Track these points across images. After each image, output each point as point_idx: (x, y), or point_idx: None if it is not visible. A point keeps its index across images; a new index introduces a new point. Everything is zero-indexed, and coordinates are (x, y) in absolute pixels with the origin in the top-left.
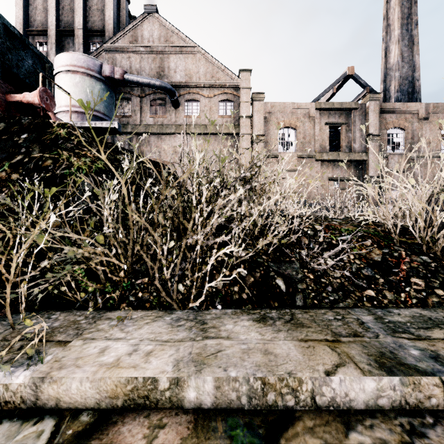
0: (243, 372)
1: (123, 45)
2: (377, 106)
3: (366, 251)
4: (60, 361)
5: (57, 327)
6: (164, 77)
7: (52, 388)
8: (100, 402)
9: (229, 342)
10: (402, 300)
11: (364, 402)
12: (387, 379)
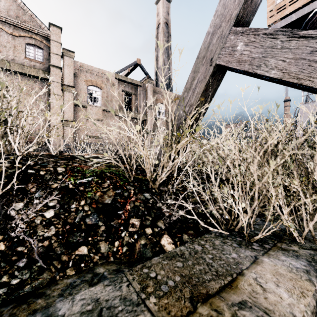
0: None
1: None
2: (152, 87)
3: (101, 193)
4: None
5: None
6: None
7: None
8: None
9: None
10: (114, 251)
11: None
12: None
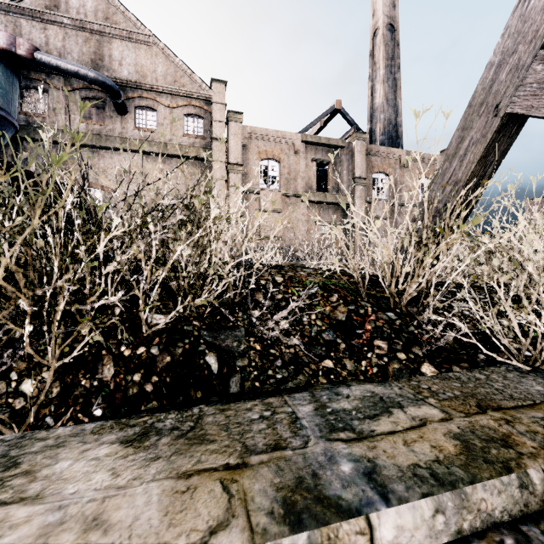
0: None
1: (34, 8)
2: (363, 147)
3: (331, 309)
4: None
5: None
6: (102, 68)
7: None
8: None
9: (30, 510)
10: (363, 370)
11: None
12: (288, 543)
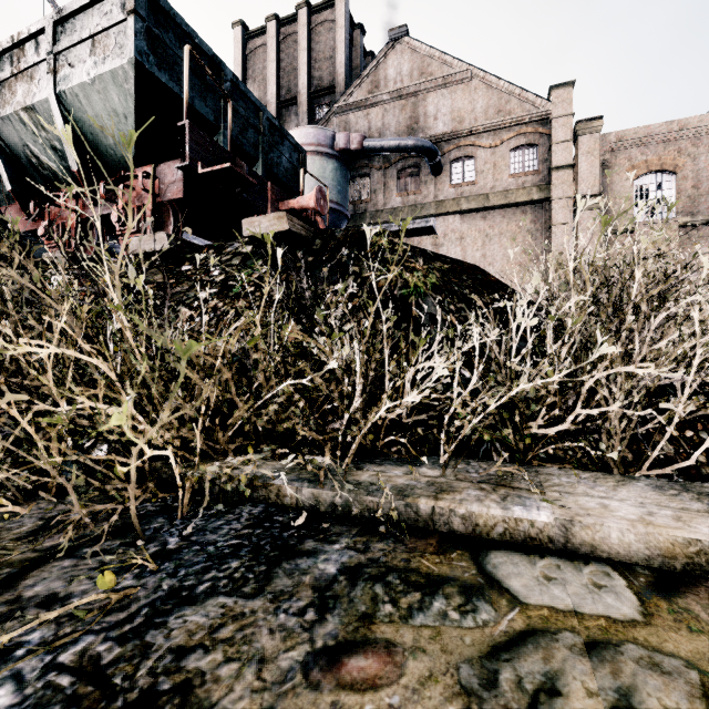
0: None
1: (360, 99)
2: None
3: None
4: (567, 509)
5: (497, 475)
6: (417, 131)
7: (585, 533)
8: (650, 560)
9: None
10: None
11: None
12: None
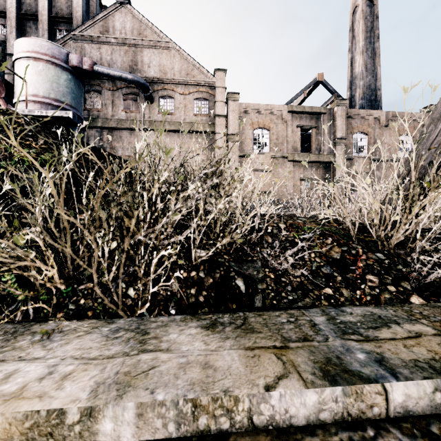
0: (173, 393)
1: (93, 35)
2: (343, 111)
3: (326, 249)
4: None
5: None
6: (137, 71)
7: None
8: None
9: (168, 355)
10: (358, 298)
11: (305, 417)
12: (329, 390)
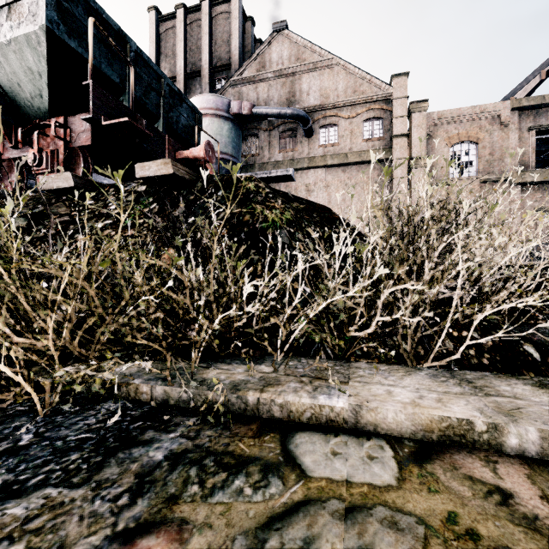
0: None
1: (250, 75)
2: None
3: None
4: (360, 396)
5: (318, 369)
6: (294, 103)
7: (370, 415)
8: (415, 434)
9: (523, 402)
10: None
11: None
12: None
